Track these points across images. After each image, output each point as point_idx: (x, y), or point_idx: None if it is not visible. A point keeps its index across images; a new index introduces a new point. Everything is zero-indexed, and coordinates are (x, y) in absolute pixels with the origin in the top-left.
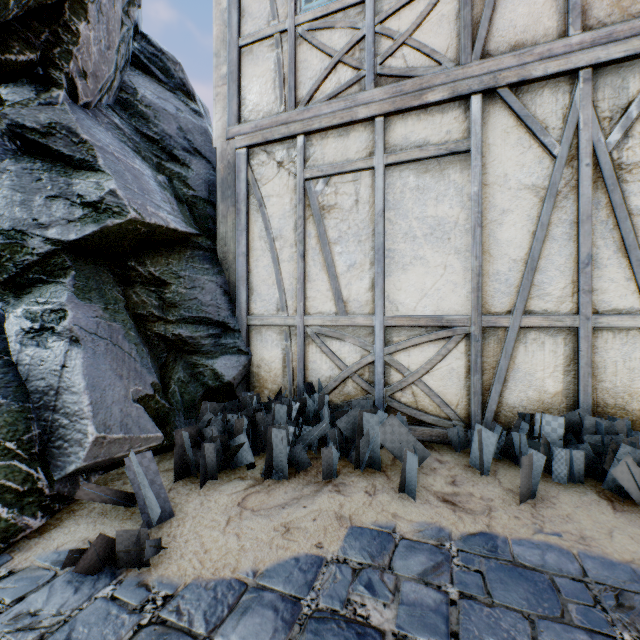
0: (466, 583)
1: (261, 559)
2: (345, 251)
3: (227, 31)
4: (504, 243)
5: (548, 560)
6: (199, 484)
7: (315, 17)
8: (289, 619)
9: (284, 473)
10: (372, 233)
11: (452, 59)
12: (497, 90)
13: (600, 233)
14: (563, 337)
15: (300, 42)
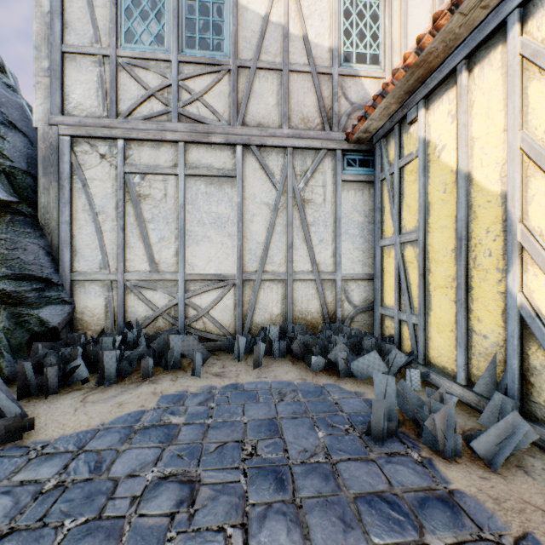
0: (220, 401)
1: (106, 419)
2: (157, 228)
3: (50, 34)
4: (254, 233)
5: (258, 386)
6: (42, 398)
7: (134, 56)
8: (128, 433)
9: (114, 380)
10: (177, 218)
11: (227, 120)
12: (250, 146)
13: (296, 232)
14: (281, 285)
15: (121, 69)
